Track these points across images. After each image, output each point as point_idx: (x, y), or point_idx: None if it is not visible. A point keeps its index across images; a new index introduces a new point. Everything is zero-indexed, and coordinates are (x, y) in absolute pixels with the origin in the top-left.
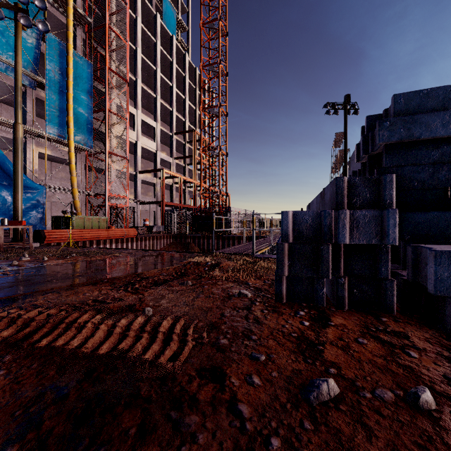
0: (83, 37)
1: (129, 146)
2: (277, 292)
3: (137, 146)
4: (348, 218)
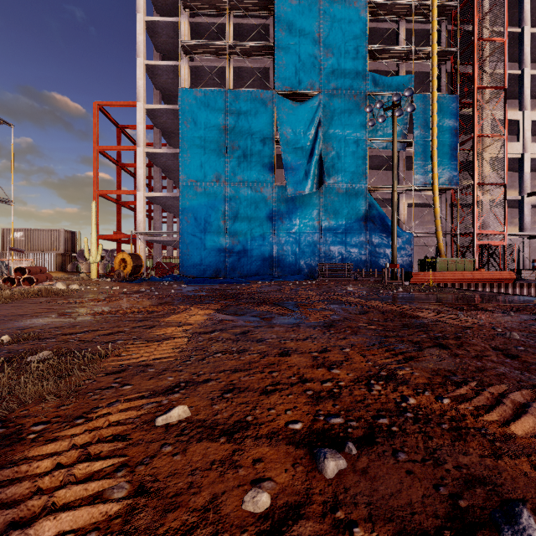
0: (448, 71)
1: (510, 164)
2: None
3: (524, 160)
4: None
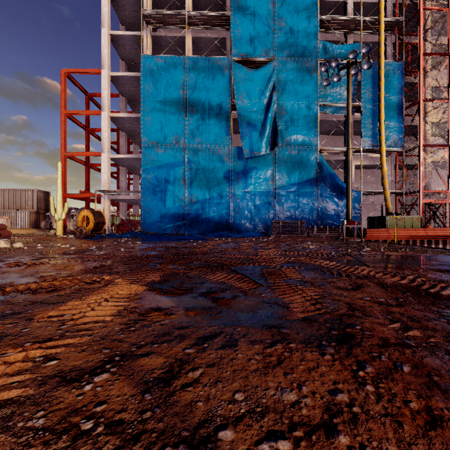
0: (392, 41)
1: None
2: None
3: None
4: None
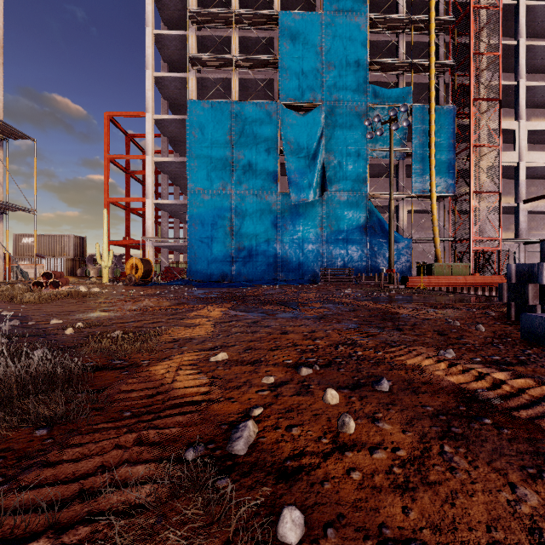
0: (446, 82)
1: (507, 172)
2: (507, 314)
3: (519, 168)
4: None
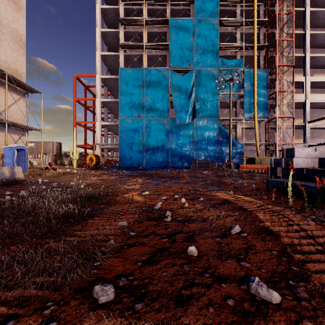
0: (264, 55)
1: (299, 105)
2: None
3: (306, 103)
4: (284, 160)
